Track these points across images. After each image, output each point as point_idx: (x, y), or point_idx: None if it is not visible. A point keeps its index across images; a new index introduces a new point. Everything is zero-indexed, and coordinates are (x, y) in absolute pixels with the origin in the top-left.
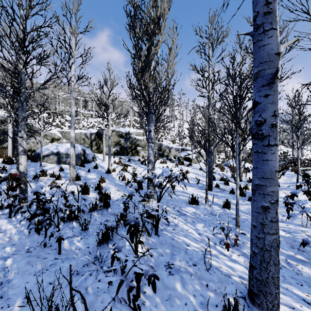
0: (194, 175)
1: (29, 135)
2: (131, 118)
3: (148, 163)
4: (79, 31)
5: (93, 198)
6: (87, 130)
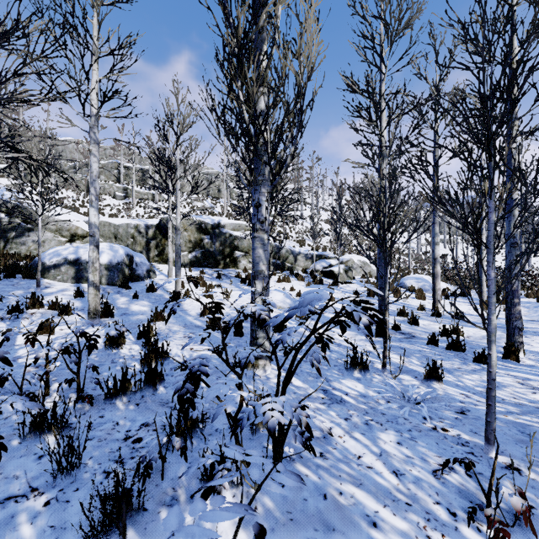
0: (344, 305)
1: (26, 228)
2: (225, 201)
3: (255, 277)
4: (110, 2)
5: (130, 358)
6: (141, 220)
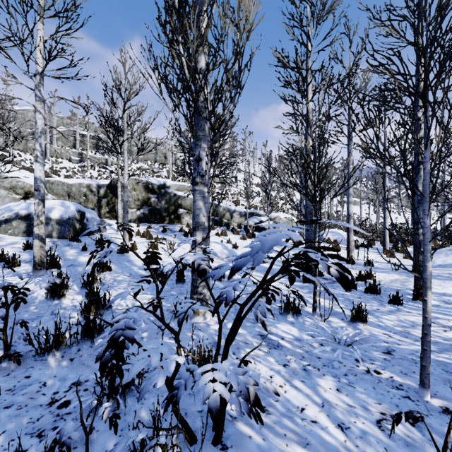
0: (274, 255)
1: None
2: (170, 166)
3: (196, 229)
4: None
5: (71, 309)
6: (93, 180)
